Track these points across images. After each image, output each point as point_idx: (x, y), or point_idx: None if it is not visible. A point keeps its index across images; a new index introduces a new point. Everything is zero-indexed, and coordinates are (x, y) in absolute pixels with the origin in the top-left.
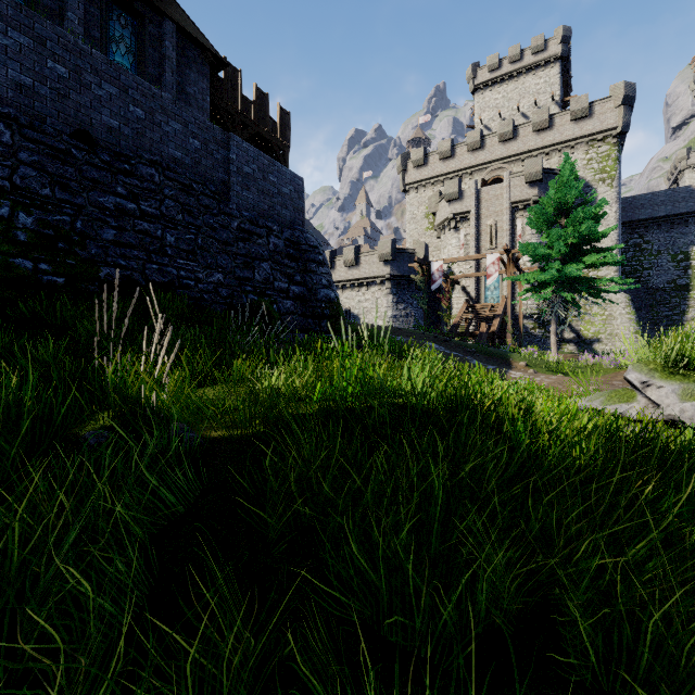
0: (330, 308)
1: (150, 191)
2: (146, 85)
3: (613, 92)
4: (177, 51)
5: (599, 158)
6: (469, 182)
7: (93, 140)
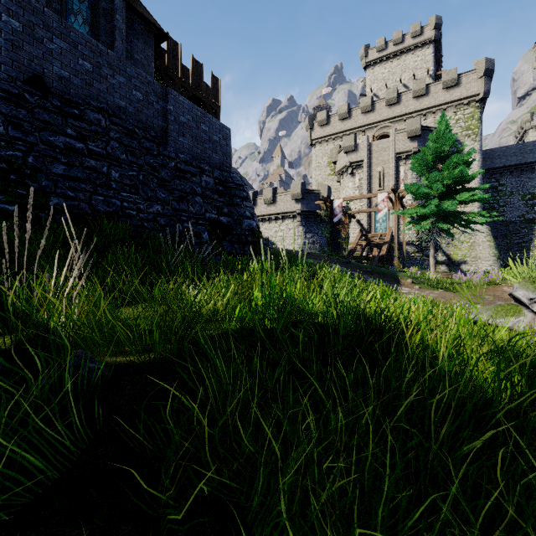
0: (252, 236)
1: (97, 133)
2: (93, 42)
3: (476, 66)
4: (126, 24)
5: (466, 118)
6: (362, 138)
7: (45, 87)
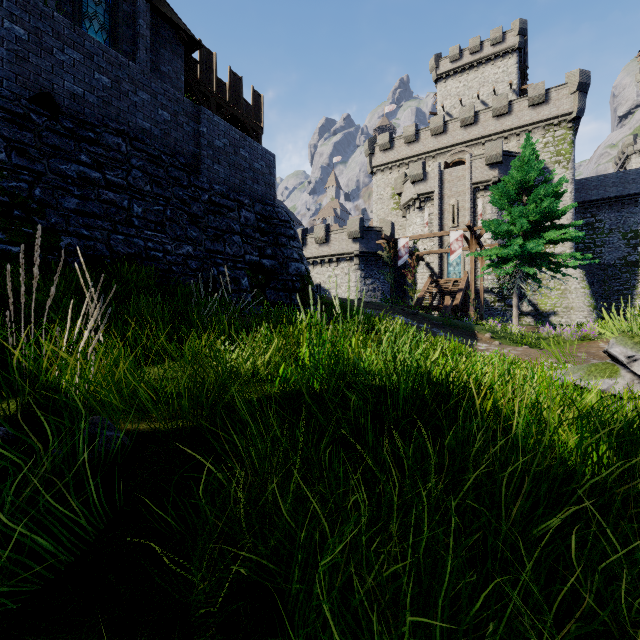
0: (301, 282)
1: (116, 161)
2: (112, 53)
3: (568, 80)
4: (151, 30)
5: (555, 141)
6: (433, 165)
7: (55, 106)
